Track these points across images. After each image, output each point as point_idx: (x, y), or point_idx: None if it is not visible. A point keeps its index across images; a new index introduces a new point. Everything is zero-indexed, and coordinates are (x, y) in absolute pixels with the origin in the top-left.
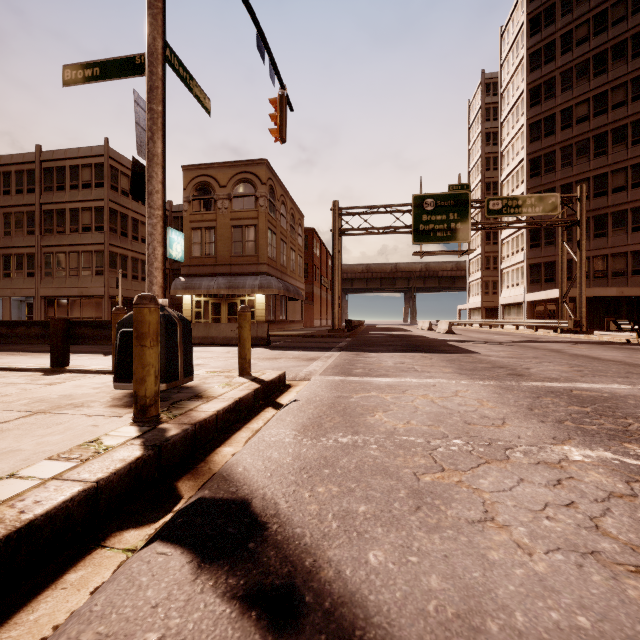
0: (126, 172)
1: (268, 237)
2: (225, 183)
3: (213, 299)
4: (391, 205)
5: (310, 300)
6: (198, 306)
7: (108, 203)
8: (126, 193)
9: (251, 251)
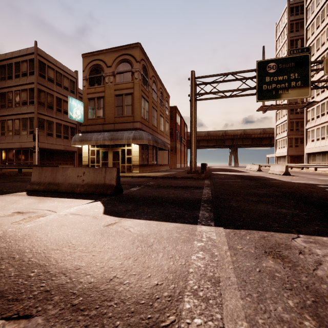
0: (52, 66)
1: (141, 102)
2: (110, 64)
3: (103, 149)
4: (237, 71)
5: (174, 151)
6: (93, 154)
7: (36, 85)
8: (52, 80)
9: (129, 112)
